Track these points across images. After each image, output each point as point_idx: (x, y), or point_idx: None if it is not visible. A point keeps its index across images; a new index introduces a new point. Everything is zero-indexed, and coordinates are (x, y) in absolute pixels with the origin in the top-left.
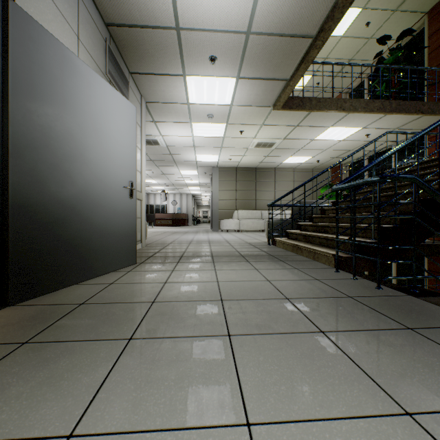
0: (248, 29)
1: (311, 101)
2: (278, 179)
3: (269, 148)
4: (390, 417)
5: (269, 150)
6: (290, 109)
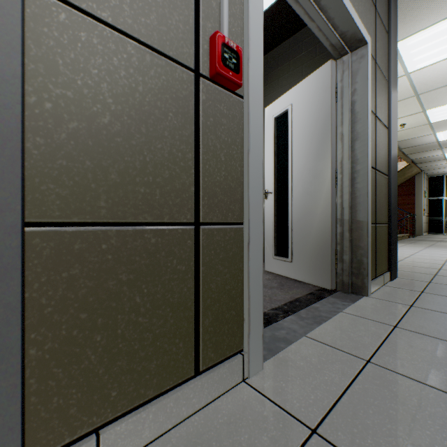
0: (441, 148)
1: None
2: None
3: None
4: None
5: None
6: None
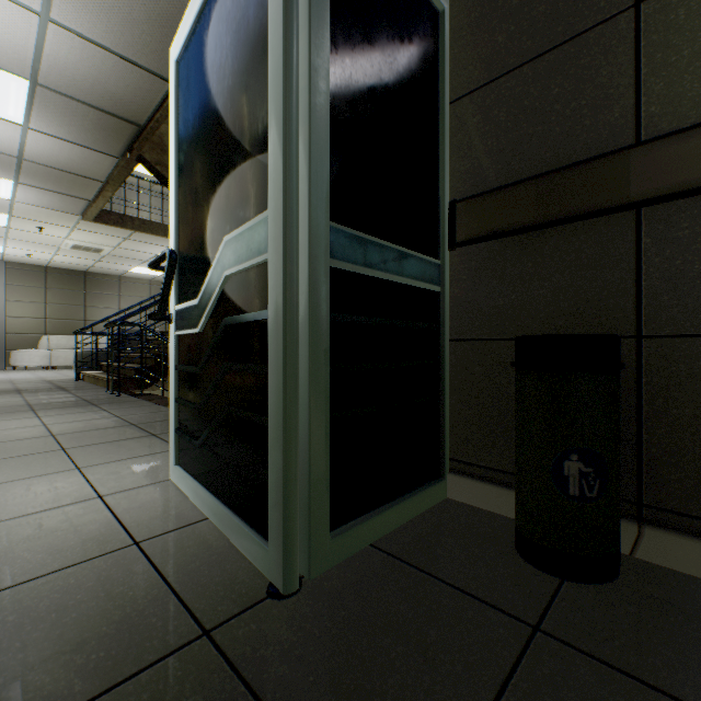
0: (20, 156)
1: (134, 221)
2: (125, 292)
3: (97, 253)
4: (30, 418)
5: (99, 255)
6: (107, 224)
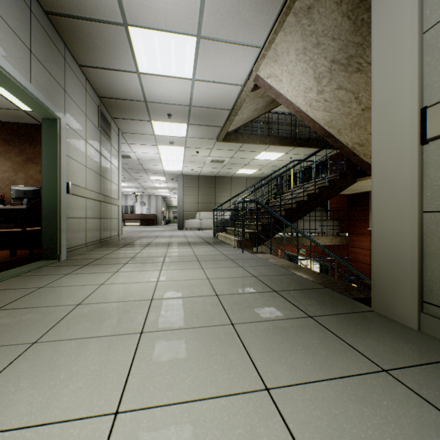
0: None
1: None
2: None
3: None
4: None
5: None
6: None
